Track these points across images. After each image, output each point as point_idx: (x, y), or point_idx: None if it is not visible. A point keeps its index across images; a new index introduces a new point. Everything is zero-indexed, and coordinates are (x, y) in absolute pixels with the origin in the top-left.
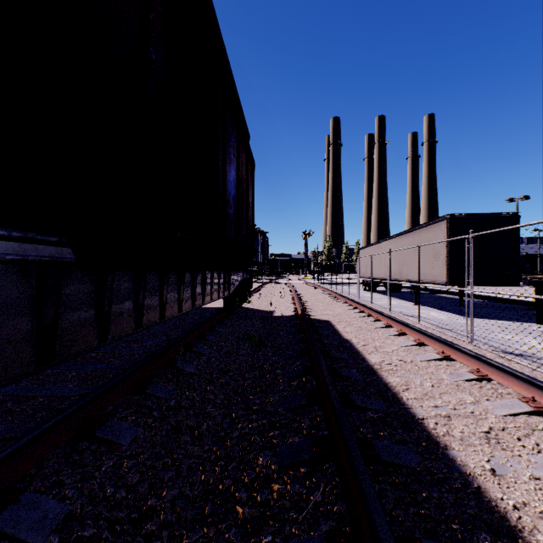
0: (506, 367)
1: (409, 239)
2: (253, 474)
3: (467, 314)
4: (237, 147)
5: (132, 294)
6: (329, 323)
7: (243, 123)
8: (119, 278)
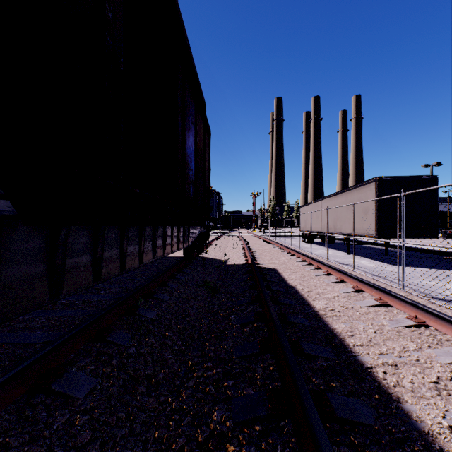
0: (444, 315)
1: (342, 198)
2: (207, 432)
3: (393, 262)
4: (195, 116)
5: (90, 248)
6: (276, 271)
7: (200, 95)
8: (75, 232)
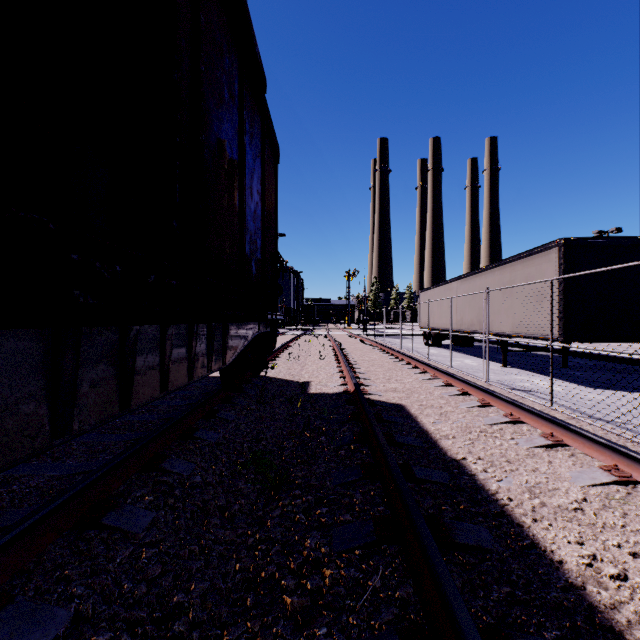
0: None
1: (494, 277)
2: None
3: (586, 382)
4: (239, 88)
5: None
6: (406, 412)
7: (250, 44)
8: None
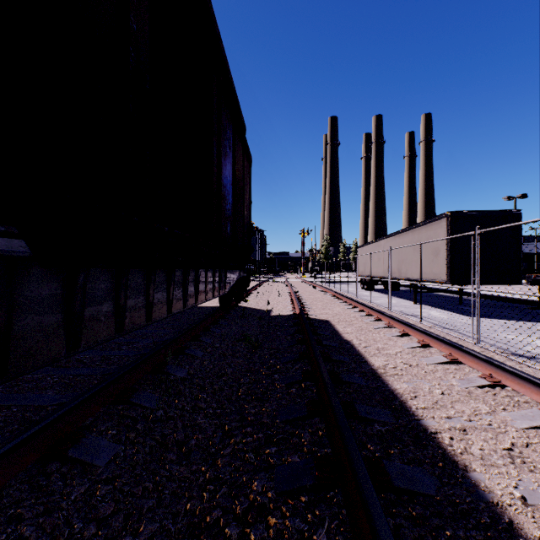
0: (523, 373)
1: (408, 237)
2: (246, 503)
3: (468, 313)
4: (233, 140)
5: (112, 295)
6: (328, 323)
7: (239, 115)
8: (94, 276)
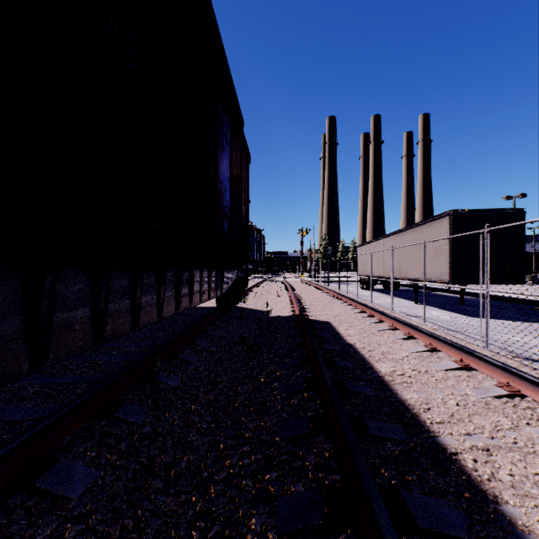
0: None
1: (409, 236)
2: None
3: (471, 313)
4: (230, 134)
5: (89, 299)
6: (329, 325)
7: (236, 109)
8: (67, 278)
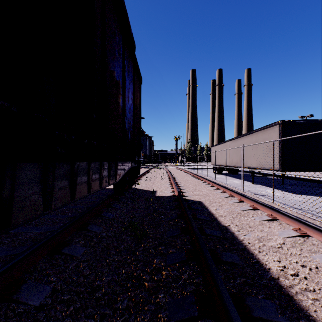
0: None
1: (248, 139)
2: None
3: (293, 191)
4: (123, 50)
5: None
6: (202, 205)
7: (128, 29)
8: None
